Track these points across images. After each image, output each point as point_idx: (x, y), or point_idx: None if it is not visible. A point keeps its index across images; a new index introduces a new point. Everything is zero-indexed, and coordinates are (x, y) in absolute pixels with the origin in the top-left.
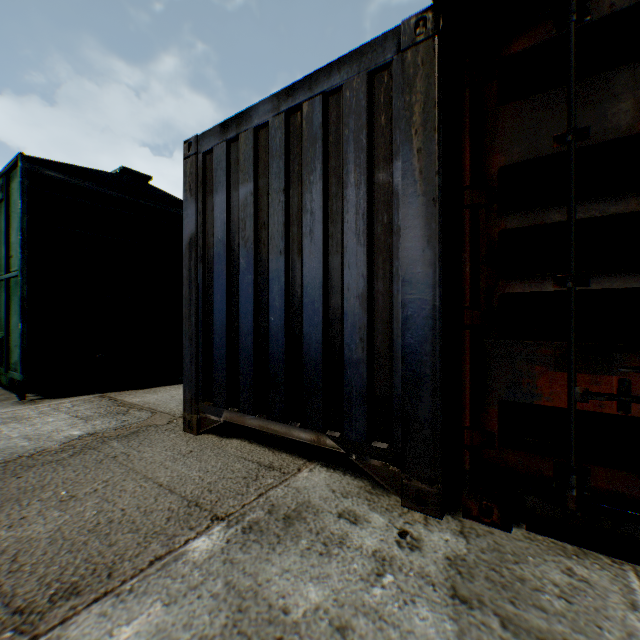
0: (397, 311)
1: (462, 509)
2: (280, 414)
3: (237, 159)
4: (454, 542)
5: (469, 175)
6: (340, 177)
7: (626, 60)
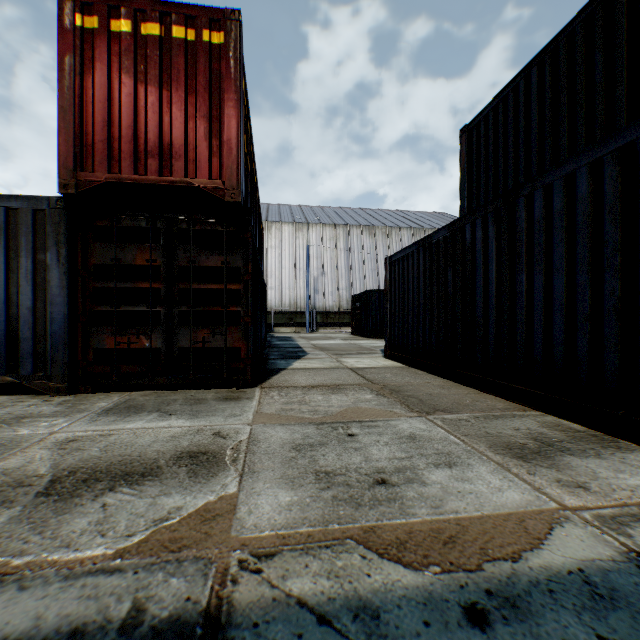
0: (50, 316)
1: (79, 391)
2: None
3: None
4: (70, 398)
5: (82, 265)
6: (18, 251)
7: (132, 242)
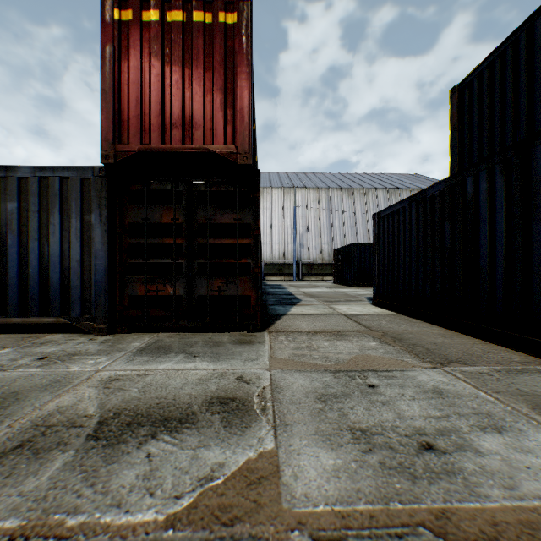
0: (93, 267)
1: (117, 331)
2: (37, 313)
3: (6, 188)
4: (109, 338)
5: (119, 224)
6: (69, 213)
7: (158, 203)
